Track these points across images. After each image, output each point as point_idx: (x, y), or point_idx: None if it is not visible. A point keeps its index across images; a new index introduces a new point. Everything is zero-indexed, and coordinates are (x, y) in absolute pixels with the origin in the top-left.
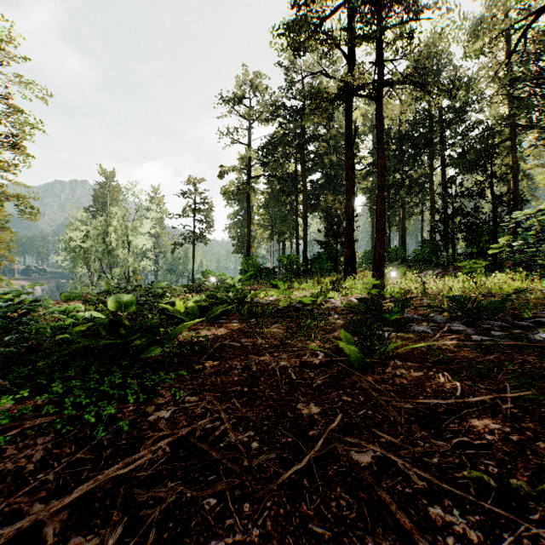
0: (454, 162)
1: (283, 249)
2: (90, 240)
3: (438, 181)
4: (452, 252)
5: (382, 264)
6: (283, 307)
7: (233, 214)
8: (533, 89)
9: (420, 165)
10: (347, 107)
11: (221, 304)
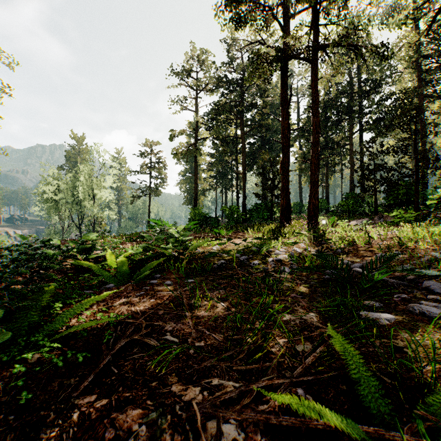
0: (371, 127)
1: (226, 201)
2: (61, 193)
3: (355, 144)
4: (375, 203)
5: (316, 214)
6: (226, 260)
7: (184, 171)
8: (438, 65)
9: (341, 130)
10: (283, 72)
11: (159, 257)
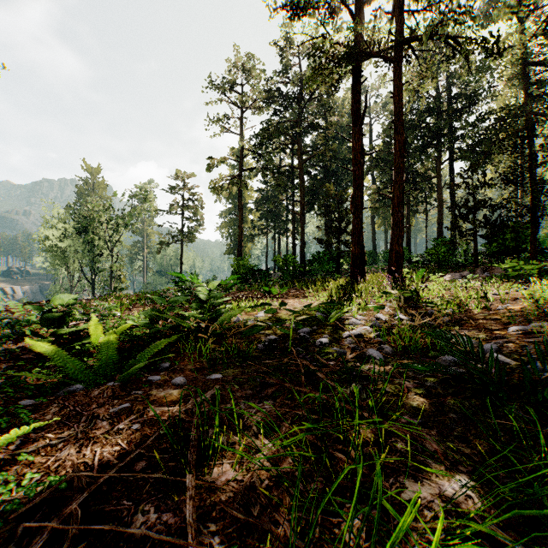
0: (465, 153)
1: (279, 250)
2: (68, 239)
3: (444, 177)
4: (474, 251)
5: (401, 265)
6: (277, 334)
7: (226, 212)
8: None
9: (426, 159)
10: (355, 77)
11: (174, 331)
